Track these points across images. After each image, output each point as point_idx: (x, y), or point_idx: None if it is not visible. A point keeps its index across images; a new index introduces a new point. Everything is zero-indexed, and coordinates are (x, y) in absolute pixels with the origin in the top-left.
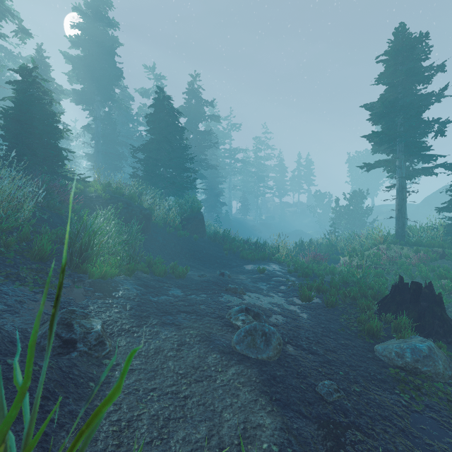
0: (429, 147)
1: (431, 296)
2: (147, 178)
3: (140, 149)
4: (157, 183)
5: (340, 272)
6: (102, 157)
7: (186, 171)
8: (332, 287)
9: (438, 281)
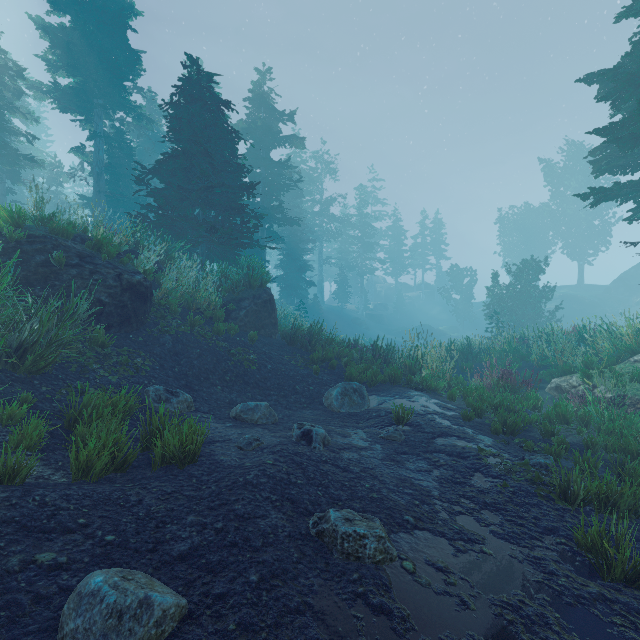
0: None
1: None
2: (163, 222)
3: (155, 171)
4: (186, 233)
5: (584, 417)
6: (109, 202)
7: (240, 213)
8: None
9: None
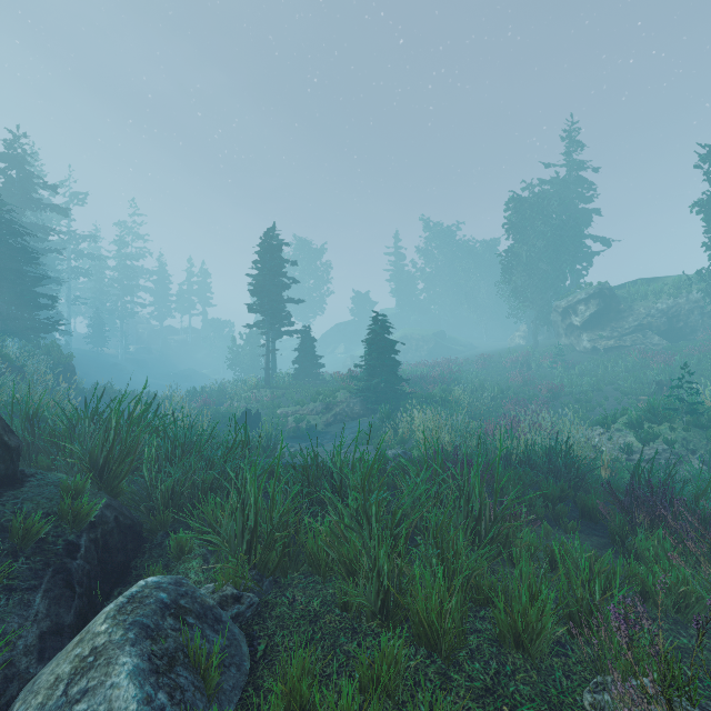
0: (287, 319)
1: (258, 415)
2: None
3: None
4: None
5: (224, 411)
6: None
7: (42, 309)
8: (214, 420)
9: (271, 409)
